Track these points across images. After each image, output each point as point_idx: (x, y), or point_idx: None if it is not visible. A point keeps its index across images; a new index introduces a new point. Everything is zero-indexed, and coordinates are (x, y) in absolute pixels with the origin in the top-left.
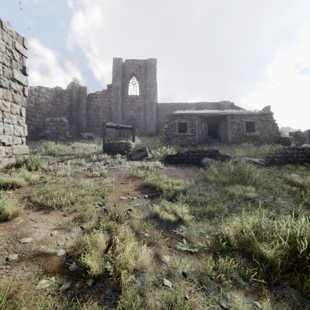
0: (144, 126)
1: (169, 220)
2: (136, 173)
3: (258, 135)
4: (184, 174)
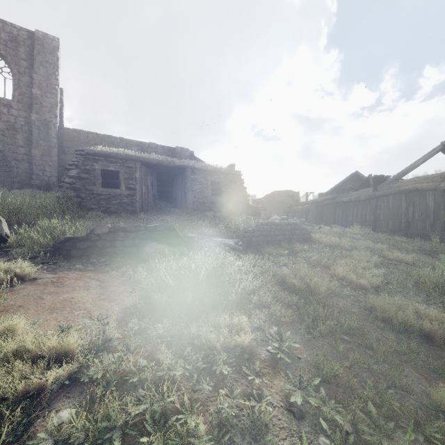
0: (27, 168)
1: None
2: None
3: (226, 201)
4: (96, 291)
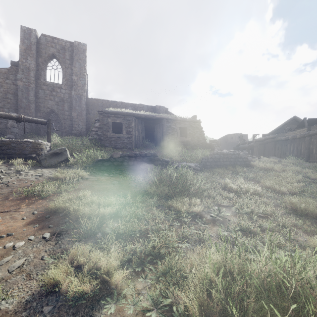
0: (70, 123)
1: (83, 291)
2: (40, 190)
3: (189, 141)
4: (117, 185)
